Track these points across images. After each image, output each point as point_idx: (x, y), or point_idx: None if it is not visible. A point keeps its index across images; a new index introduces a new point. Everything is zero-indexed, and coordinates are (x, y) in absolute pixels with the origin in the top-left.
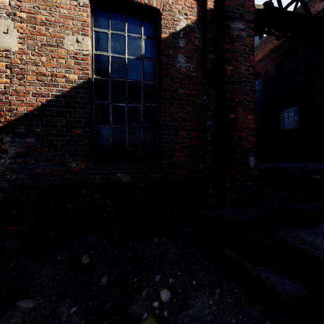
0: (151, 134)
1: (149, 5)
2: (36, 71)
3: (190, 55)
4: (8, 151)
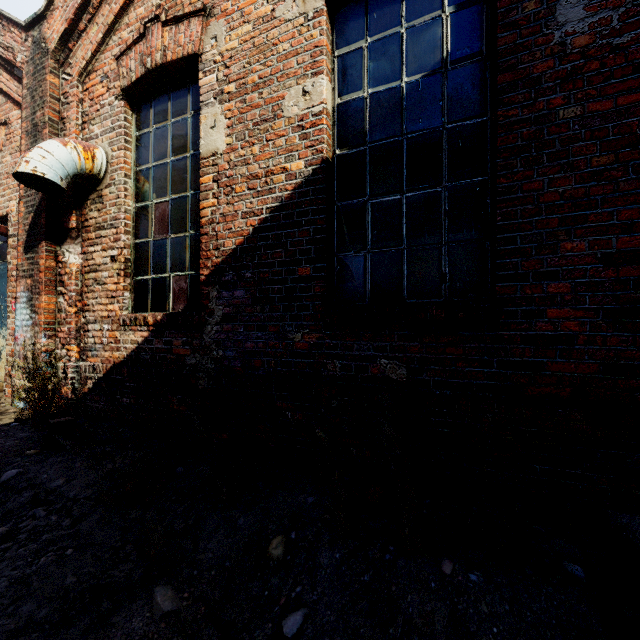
0: (469, 259)
1: None
2: (247, 174)
3: None
4: (215, 312)
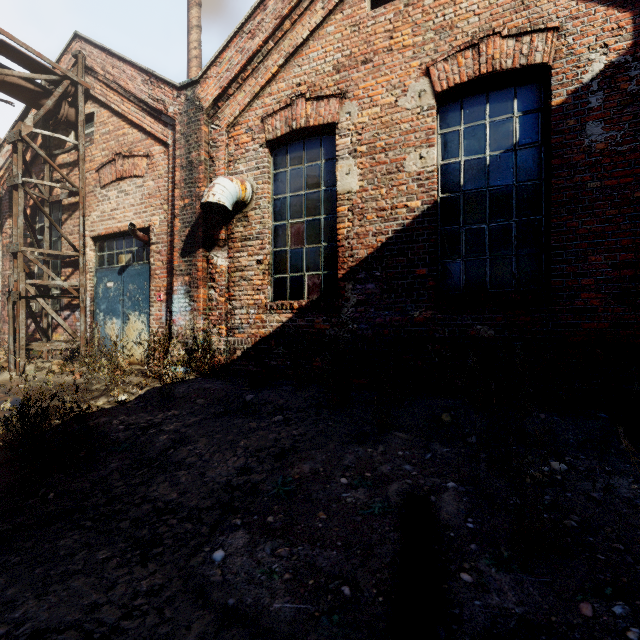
0: (531, 265)
1: (527, 66)
2: (376, 207)
3: (614, 117)
4: (350, 299)
